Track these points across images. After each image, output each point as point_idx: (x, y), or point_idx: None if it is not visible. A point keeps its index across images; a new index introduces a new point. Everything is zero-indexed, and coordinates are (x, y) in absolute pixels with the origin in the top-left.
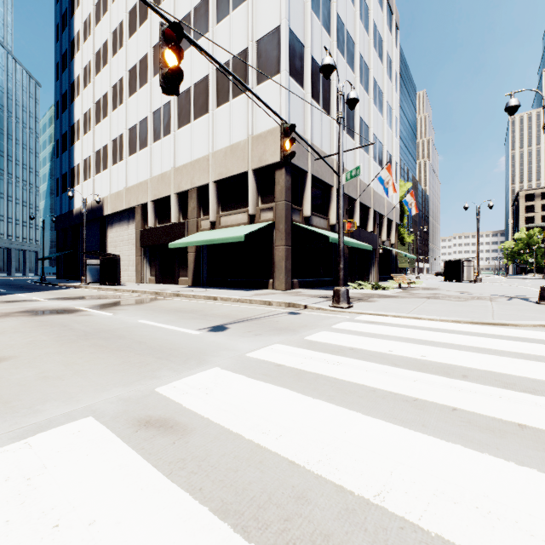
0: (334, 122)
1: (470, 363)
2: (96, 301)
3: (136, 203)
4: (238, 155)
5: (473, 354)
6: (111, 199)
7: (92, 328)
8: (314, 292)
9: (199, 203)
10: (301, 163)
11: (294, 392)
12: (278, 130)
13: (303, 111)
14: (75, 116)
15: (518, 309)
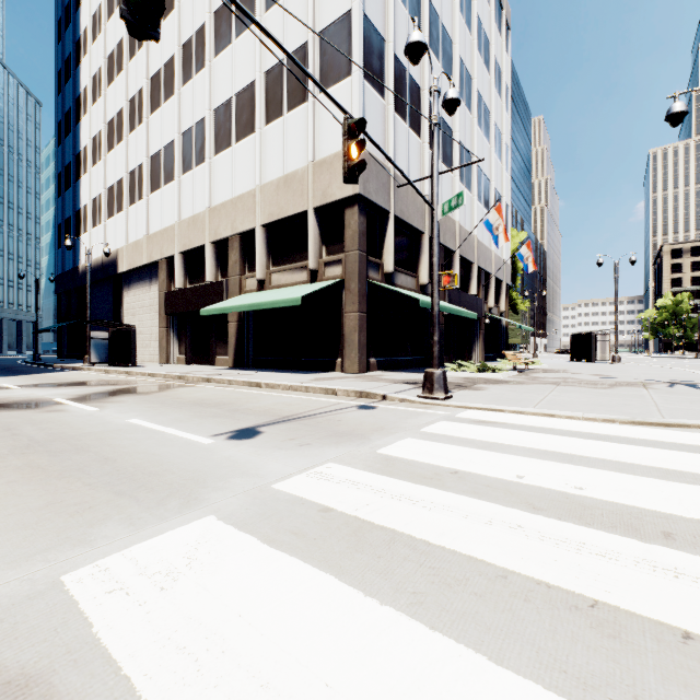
0: (425, 146)
1: (665, 503)
2: (88, 389)
3: (160, 255)
4: (295, 188)
5: (661, 484)
6: (128, 251)
7: (48, 433)
8: (398, 376)
9: (243, 255)
10: (380, 200)
11: (342, 585)
12: None
13: (383, 129)
14: (81, 141)
15: (690, 401)
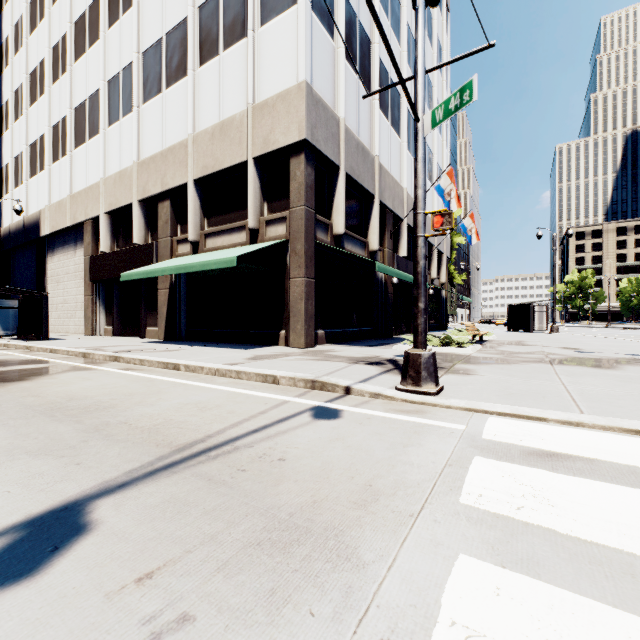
0: (375, 103)
1: None
2: None
3: (84, 216)
4: (232, 136)
5: None
6: (51, 212)
7: None
8: (352, 351)
9: (175, 214)
10: (329, 151)
11: None
12: (293, 93)
13: (333, 74)
14: (3, 95)
15: None
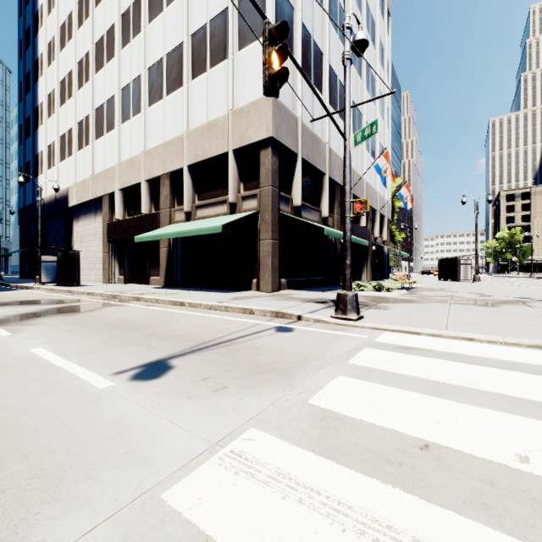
0: (326, 101)
1: None
2: (20, 309)
3: (103, 192)
4: (217, 133)
5: None
6: (77, 189)
7: None
8: (306, 294)
9: (173, 191)
10: (289, 144)
11: None
12: (262, 102)
13: (292, 84)
14: (39, 97)
15: None
